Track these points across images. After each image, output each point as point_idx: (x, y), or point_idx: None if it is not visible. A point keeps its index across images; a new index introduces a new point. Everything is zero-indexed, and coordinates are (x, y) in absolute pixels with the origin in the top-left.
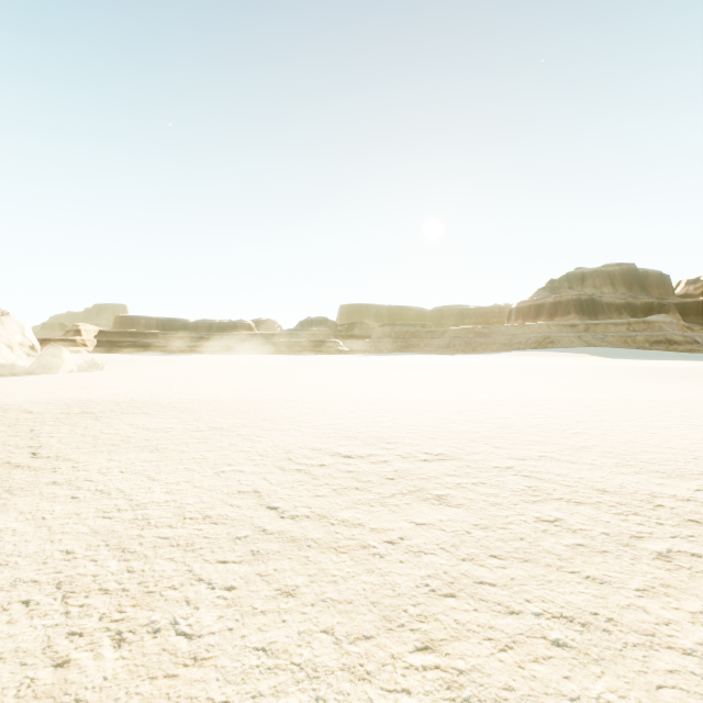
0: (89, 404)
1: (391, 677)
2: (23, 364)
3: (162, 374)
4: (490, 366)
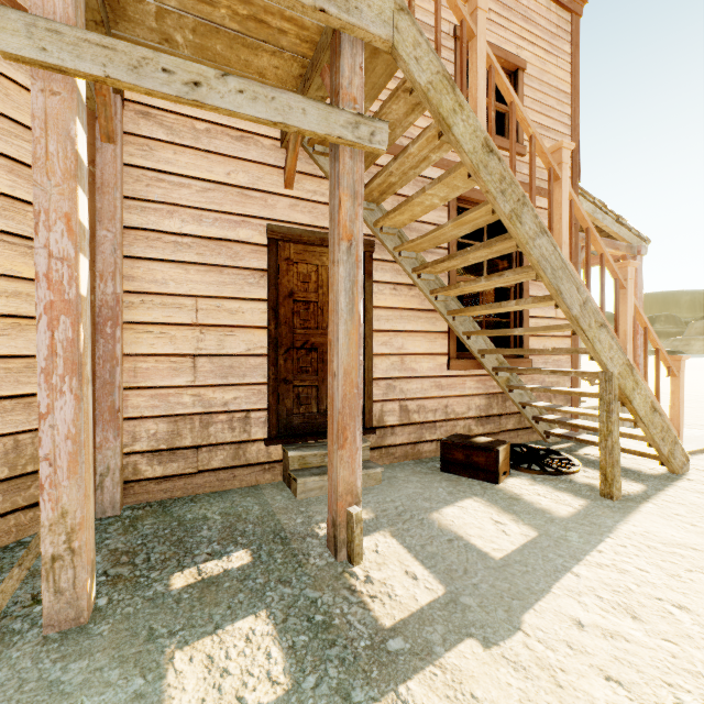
0: None
1: None
2: None
3: None
4: None
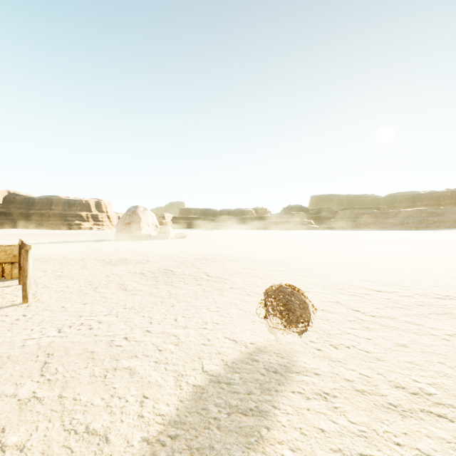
0: (201, 255)
1: None
2: (153, 234)
3: (216, 240)
4: (449, 239)
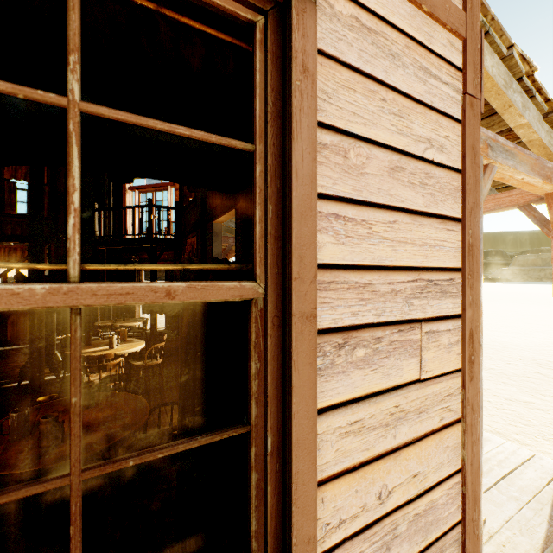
0: None
1: None
2: None
3: None
4: None
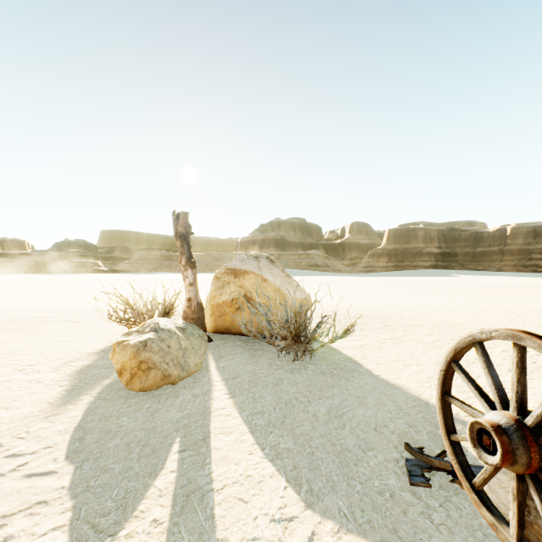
0: None
1: (23, 339)
2: None
3: None
4: (205, 280)
